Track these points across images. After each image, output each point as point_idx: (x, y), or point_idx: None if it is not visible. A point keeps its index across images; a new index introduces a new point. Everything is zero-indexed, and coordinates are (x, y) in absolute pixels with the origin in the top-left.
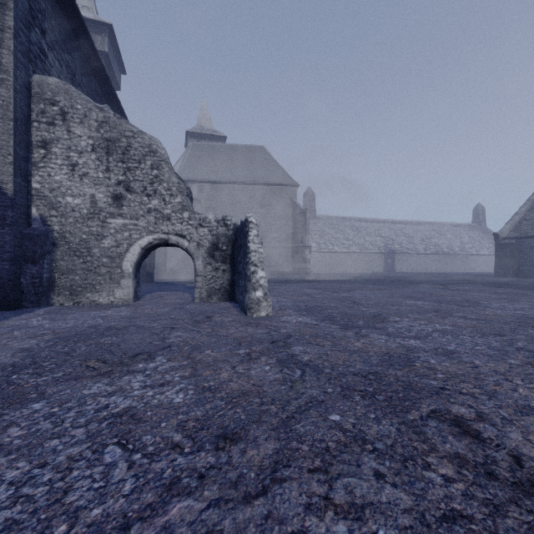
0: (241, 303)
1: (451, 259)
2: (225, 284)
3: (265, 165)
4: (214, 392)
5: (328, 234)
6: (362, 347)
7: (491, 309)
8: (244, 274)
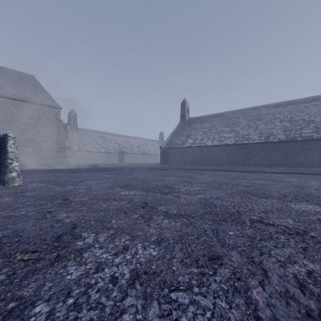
0: (2, 180)
1: (150, 156)
2: None
3: (35, 90)
4: None
5: (85, 140)
6: (59, 190)
7: (131, 176)
8: (4, 164)
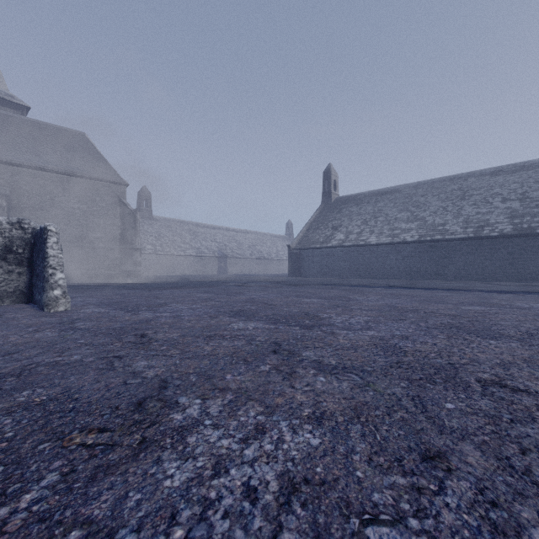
0: (39, 302)
1: (270, 263)
2: (22, 286)
3: (87, 156)
4: (3, 345)
5: (165, 237)
6: (129, 319)
7: (243, 296)
8: (43, 276)
